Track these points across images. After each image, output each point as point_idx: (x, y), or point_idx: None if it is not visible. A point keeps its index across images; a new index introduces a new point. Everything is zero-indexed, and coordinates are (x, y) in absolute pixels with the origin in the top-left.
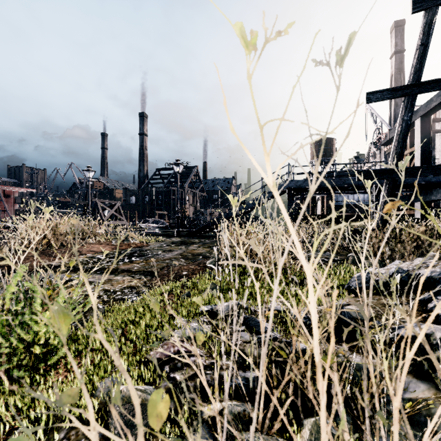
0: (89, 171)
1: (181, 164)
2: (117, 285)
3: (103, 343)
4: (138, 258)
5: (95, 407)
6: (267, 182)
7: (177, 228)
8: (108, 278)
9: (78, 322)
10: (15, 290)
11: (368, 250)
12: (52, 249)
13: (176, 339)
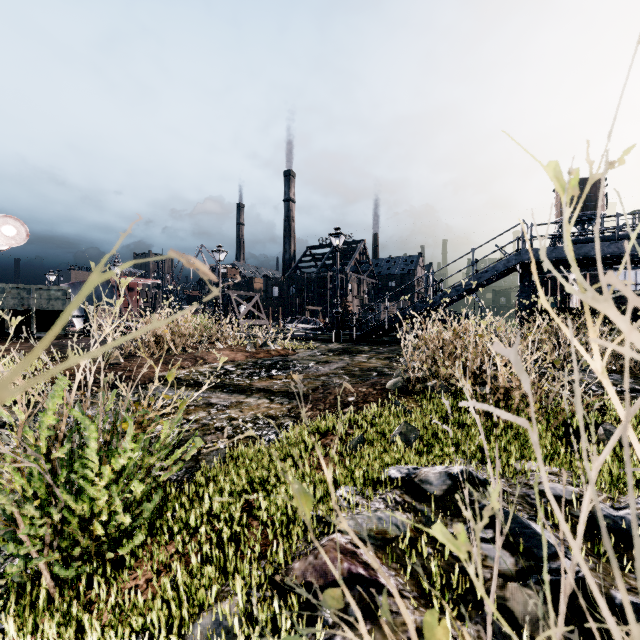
0: (220, 252)
1: (342, 234)
2: (248, 412)
3: None
4: (281, 371)
5: None
6: None
7: (336, 329)
8: (237, 400)
9: None
10: (54, 422)
11: None
12: (171, 354)
13: (360, 627)
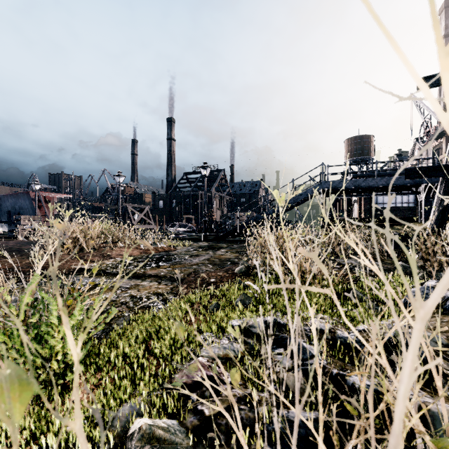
0: (120, 176)
1: (208, 167)
2: (143, 291)
3: (80, 443)
4: (165, 262)
5: (111, 442)
6: (443, 125)
7: (204, 232)
8: (135, 283)
9: (44, 396)
10: (30, 301)
11: (420, 258)
12: (84, 252)
13: (204, 376)
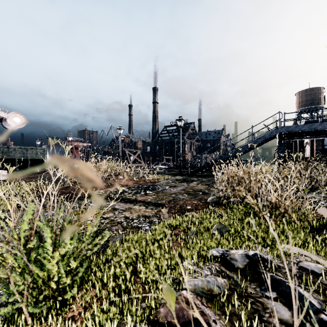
0: (120, 129)
1: (183, 119)
2: (134, 213)
3: None
4: (151, 191)
5: None
6: None
7: (179, 169)
8: (129, 207)
9: None
10: (27, 228)
11: None
12: None
13: None
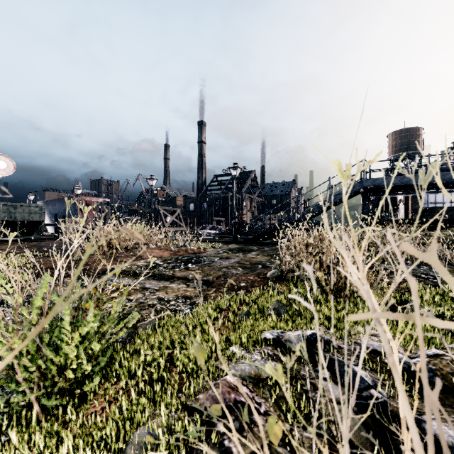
0: (152, 179)
1: (238, 167)
2: (171, 294)
3: None
4: (194, 264)
5: None
6: None
7: (234, 234)
8: (164, 285)
9: None
10: (41, 304)
11: None
12: (117, 253)
13: (231, 426)
